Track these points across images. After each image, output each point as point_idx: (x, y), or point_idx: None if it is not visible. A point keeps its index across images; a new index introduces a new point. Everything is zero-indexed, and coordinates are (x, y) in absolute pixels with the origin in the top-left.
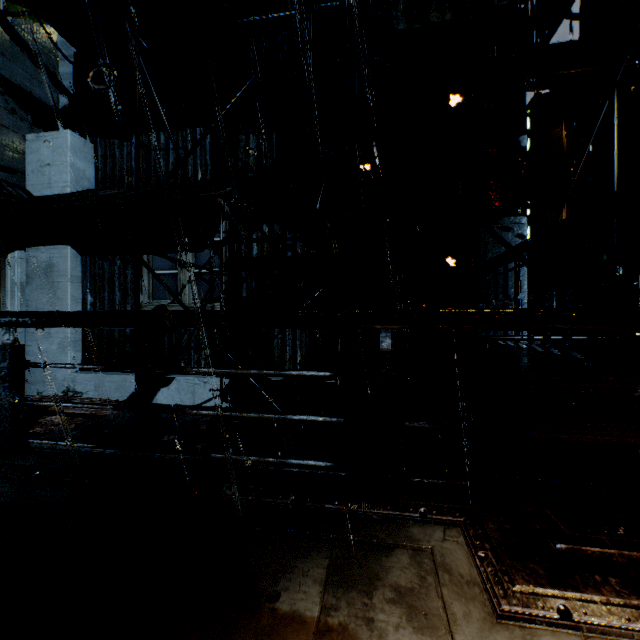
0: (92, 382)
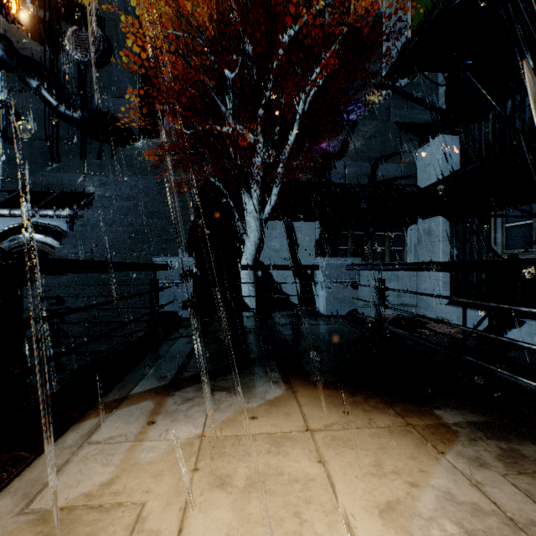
0: (454, 313)
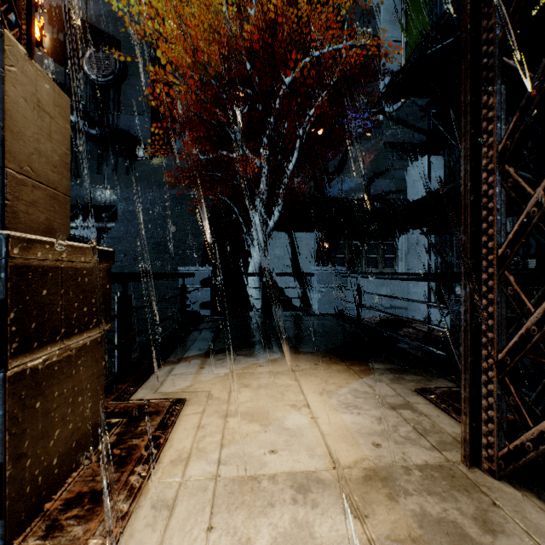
0: (437, 315)
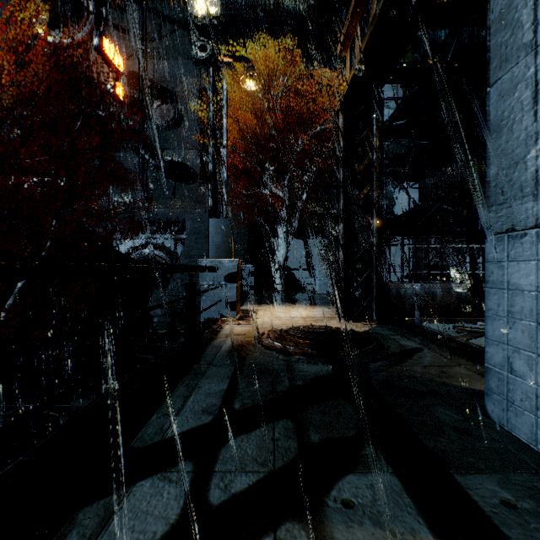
0: None
